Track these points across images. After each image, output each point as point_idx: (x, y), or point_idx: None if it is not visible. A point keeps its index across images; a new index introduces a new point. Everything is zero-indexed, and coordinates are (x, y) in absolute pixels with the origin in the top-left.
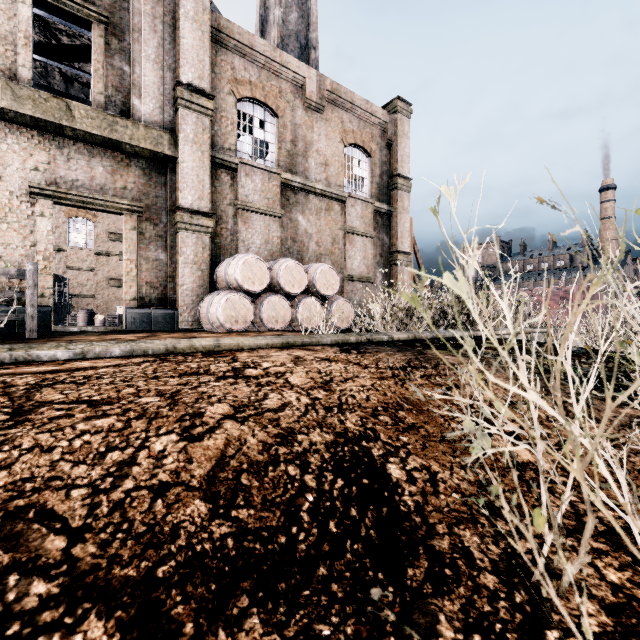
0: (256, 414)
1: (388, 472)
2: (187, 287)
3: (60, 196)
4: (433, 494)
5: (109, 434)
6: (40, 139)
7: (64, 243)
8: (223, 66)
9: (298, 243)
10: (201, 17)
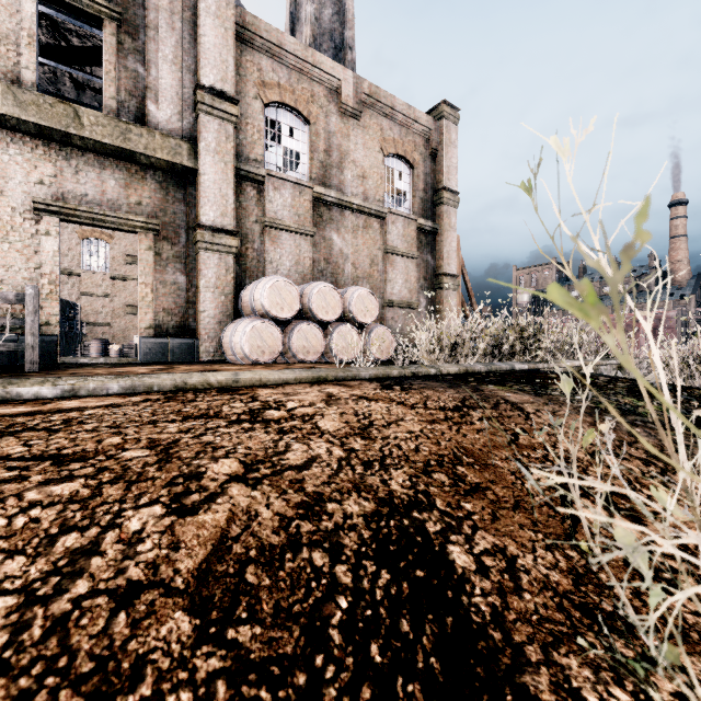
0: (273, 473)
1: (450, 558)
2: (208, 314)
3: (67, 212)
4: (514, 592)
5: (68, 506)
6: (45, 149)
7: (77, 267)
8: (249, 67)
9: (332, 265)
10: (224, 12)
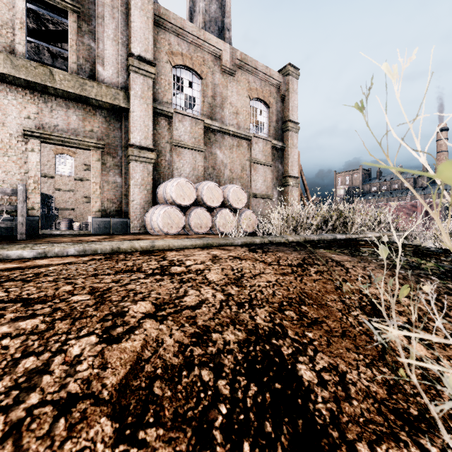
0: (175, 312)
1: (299, 374)
2: (136, 202)
3: (45, 137)
4: (346, 400)
5: (29, 337)
6: (31, 96)
7: (53, 172)
8: (162, 42)
9: (216, 170)
10: (146, 7)
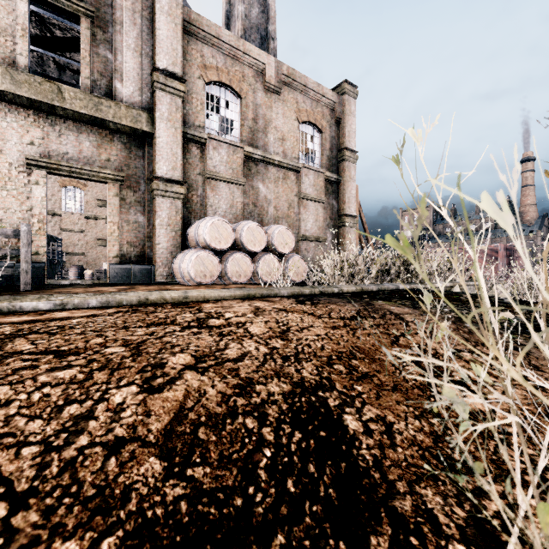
0: (216, 364)
1: (345, 423)
2: (162, 246)
3: (52, 167)
4: (390, 447)
5: (69, 386)
6: (35, 118)
7: (59, 209)
8: (194, 54)
9: (259, 207)
10: (174, 11)
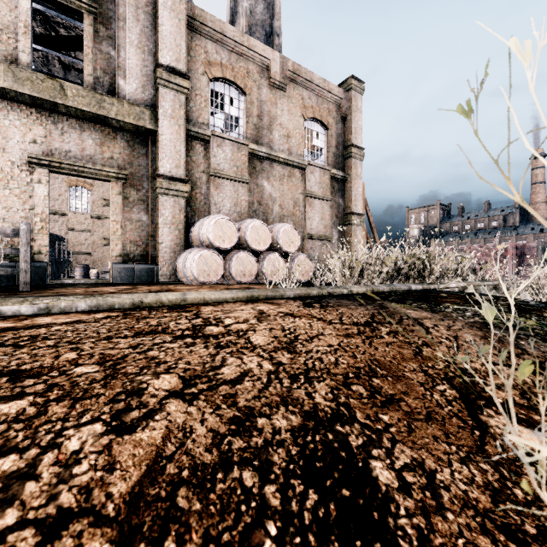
0: (209, 388)
1: (373, 475)
2: (166, 245)
3: (55, 165)
4: (437, 512)
5: (12, 426)
6: (38, 115)
7: (66, 208)
8: (197, 50)
9: (263, 206)
10: (178, 7)
